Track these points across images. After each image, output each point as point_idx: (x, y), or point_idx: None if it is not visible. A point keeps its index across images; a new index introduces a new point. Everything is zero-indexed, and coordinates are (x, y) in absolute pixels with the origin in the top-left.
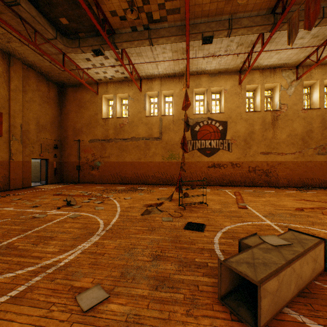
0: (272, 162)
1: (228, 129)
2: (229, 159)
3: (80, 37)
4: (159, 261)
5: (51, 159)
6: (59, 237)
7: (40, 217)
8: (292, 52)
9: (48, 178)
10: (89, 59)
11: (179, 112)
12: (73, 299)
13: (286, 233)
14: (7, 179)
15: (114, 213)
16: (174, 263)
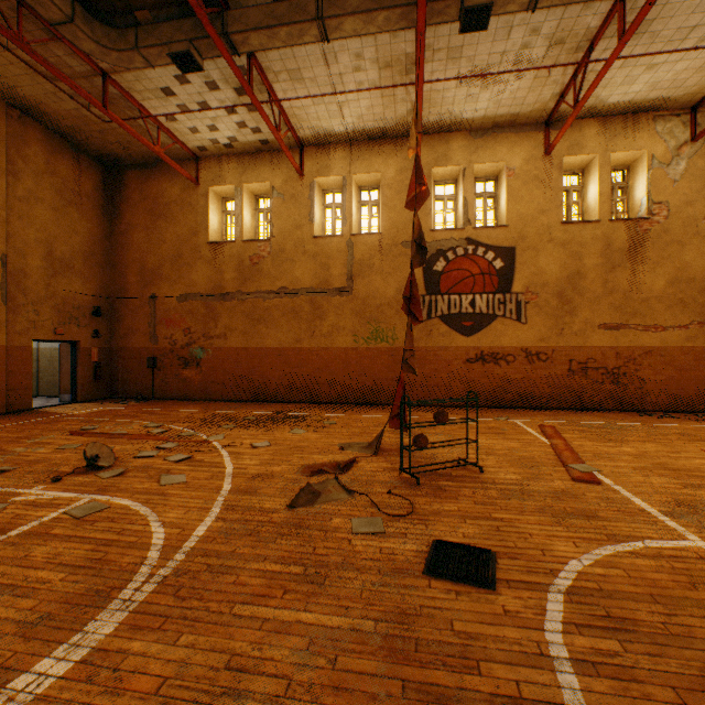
0: (630, 349)
1: (518, 266)
2: (520, 341)
3: (141, 23)
4: None
5: (86, 341)
6: None
7: None
8: (688, 65)
9: (78, 387)
10: (171, 90)
11: (394, 226)
12: None
13: None
14: None
15: (210, 498)
16: None
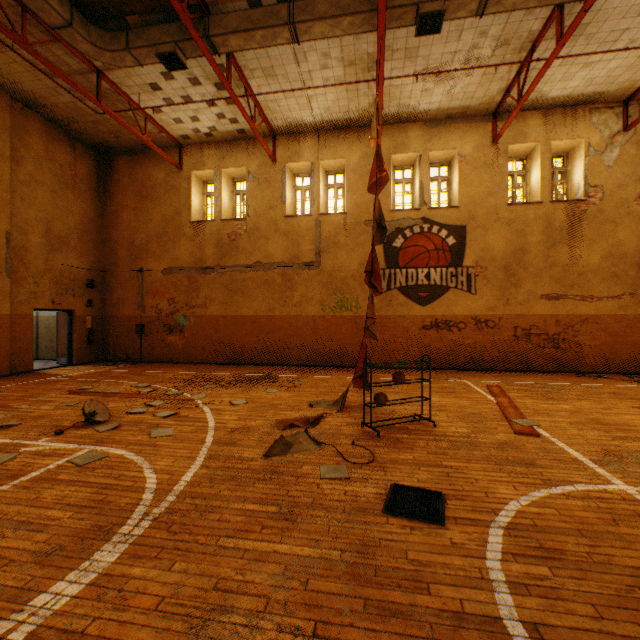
0: (568, 317)
1: (468, 242)
2: (471, 309)
3: (131, 26)
4: None
5: (81, 310)
6: None
7: None
8: (620, 64)
9: (74, 351)
10: (157, 86)
11: (358, 207)
12: None
13: None
14: None
15: (195, 449)
16: None
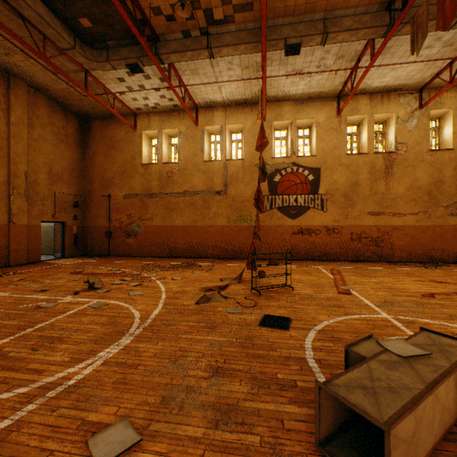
0: (385, 227)
1: (322, 178)
2: (323, 222)
3: (110, 46)
4: (222, 378)
5: (70, 222)
6: (72, 338)
7: (47, 307)
8: (414, 68)
9: (65, 248)
10: (123, 79)
11: (251, 155)
12: (83, 443)
13: (418, 335)
14: (5, 251)
15: (157, 300)
16: (245, 382)
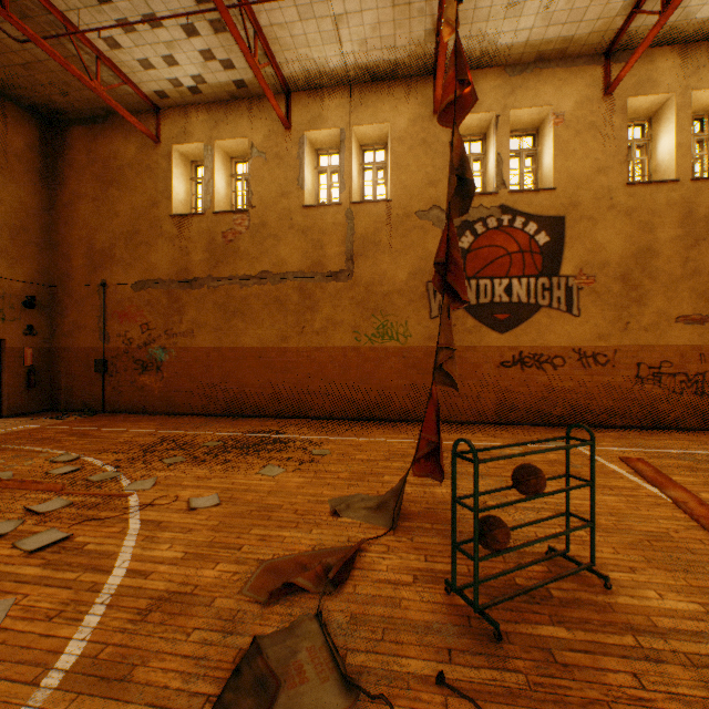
0: None
1: (568, 240)
2: (572, 338)
3: None
4: None
5: (15, 339)
6: None
7: None
8: None
9: (4, 397)
10: None
11: (406, 192)
12: None
13: None
14: None
15: None
16: None
